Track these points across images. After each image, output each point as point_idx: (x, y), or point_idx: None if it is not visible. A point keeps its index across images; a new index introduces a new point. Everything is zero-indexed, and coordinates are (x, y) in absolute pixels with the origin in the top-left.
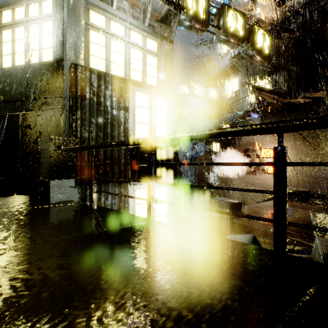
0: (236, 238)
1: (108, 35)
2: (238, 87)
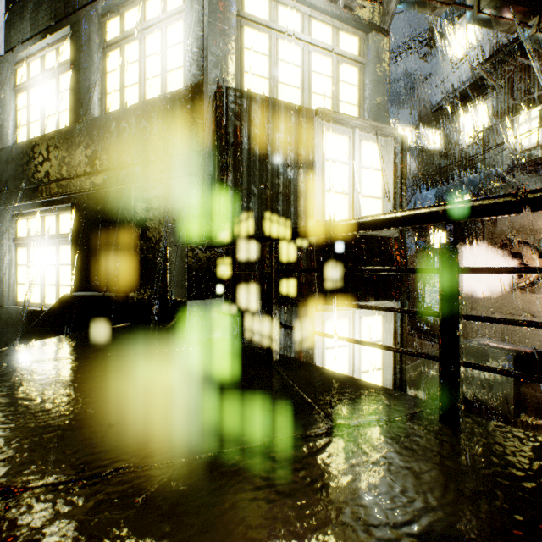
0: None
1: (274, 32)
2: (490, 122)
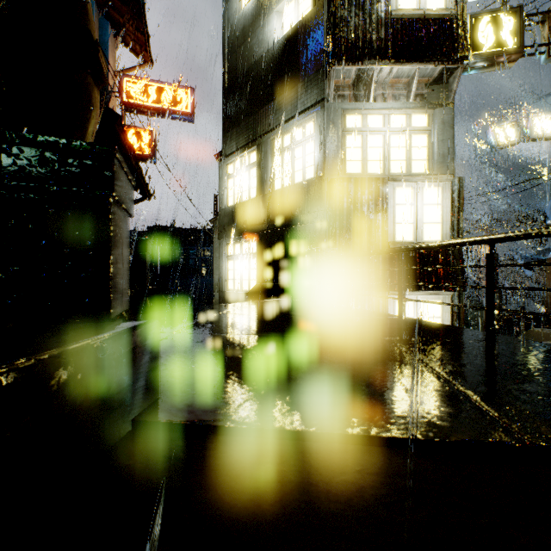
0: None
1: (365, 132)
2: None
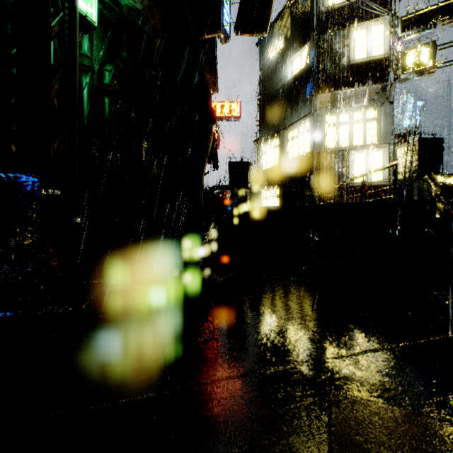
0: None
1: (338, 125)
2: None
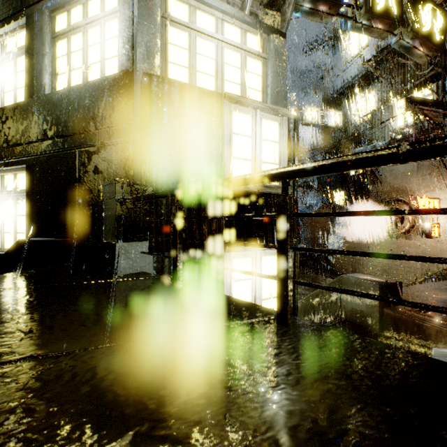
0: (442, 356)
1: (193, 31)
2: (376, 106)
